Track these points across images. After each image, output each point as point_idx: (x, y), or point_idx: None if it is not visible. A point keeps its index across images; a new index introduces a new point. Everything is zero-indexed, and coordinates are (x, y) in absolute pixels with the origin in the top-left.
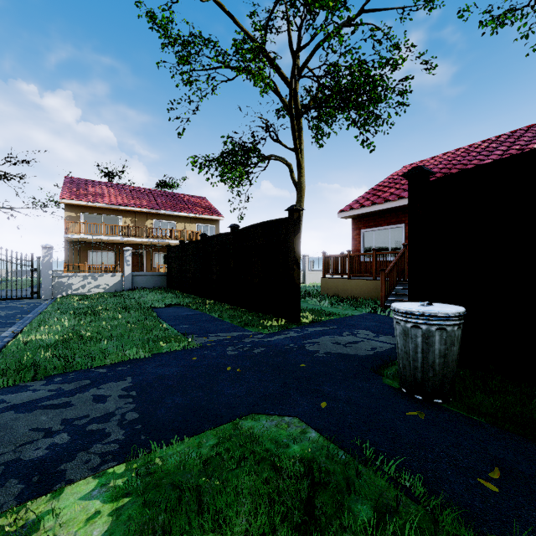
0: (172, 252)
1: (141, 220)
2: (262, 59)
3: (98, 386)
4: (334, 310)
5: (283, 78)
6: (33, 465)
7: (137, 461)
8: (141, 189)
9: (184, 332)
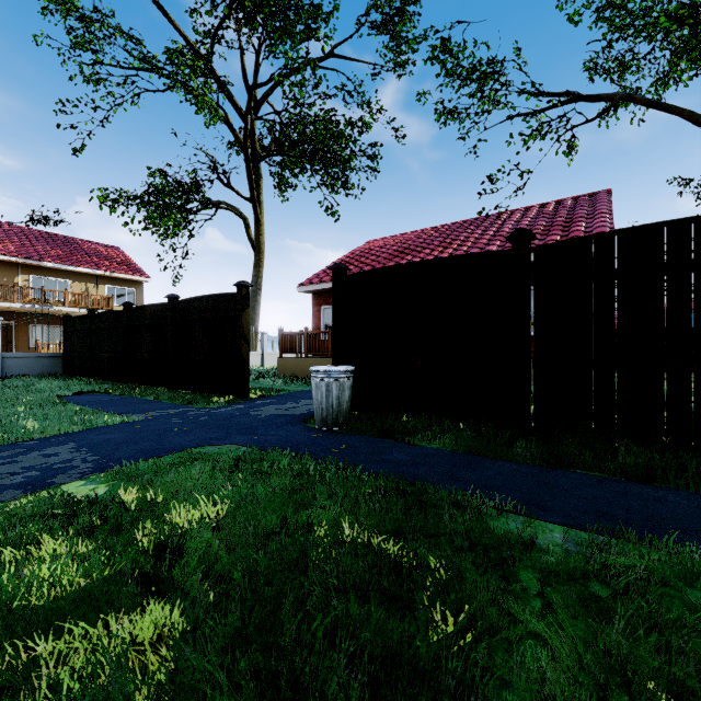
0: (74, 325)
1: (7, 274)
2: (208, 82)
3: (40, 450)
4: (287, 387)
5: (236, 108)
6: (19, 484)
7: (114, 471)
8: (3, 225)
9: (116, 412)
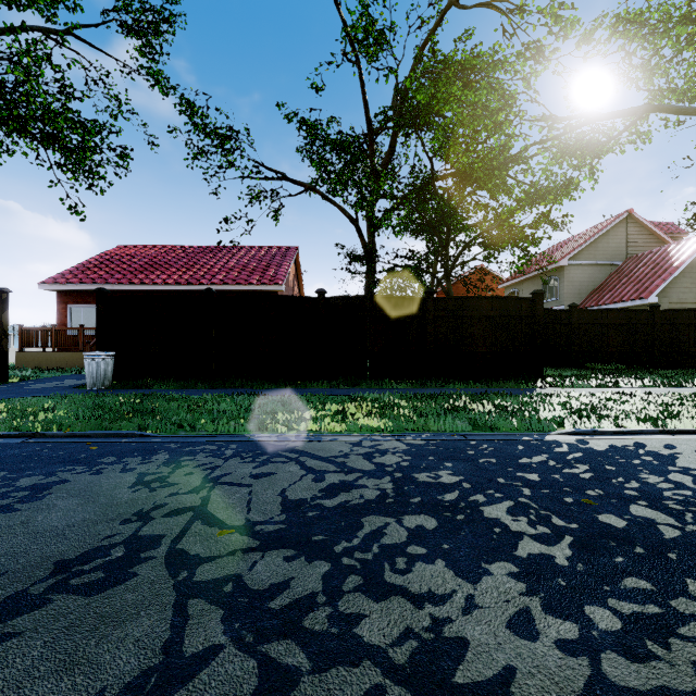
0: None
1: None
2: None
3: None
4: (40, 375)
5: None
6: None
7: None
8: None
9: None
